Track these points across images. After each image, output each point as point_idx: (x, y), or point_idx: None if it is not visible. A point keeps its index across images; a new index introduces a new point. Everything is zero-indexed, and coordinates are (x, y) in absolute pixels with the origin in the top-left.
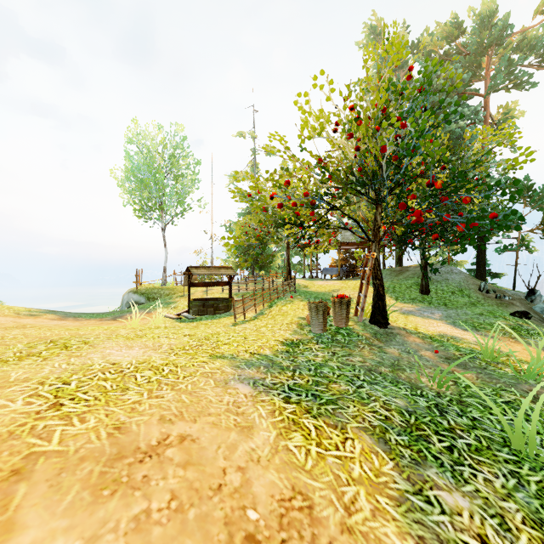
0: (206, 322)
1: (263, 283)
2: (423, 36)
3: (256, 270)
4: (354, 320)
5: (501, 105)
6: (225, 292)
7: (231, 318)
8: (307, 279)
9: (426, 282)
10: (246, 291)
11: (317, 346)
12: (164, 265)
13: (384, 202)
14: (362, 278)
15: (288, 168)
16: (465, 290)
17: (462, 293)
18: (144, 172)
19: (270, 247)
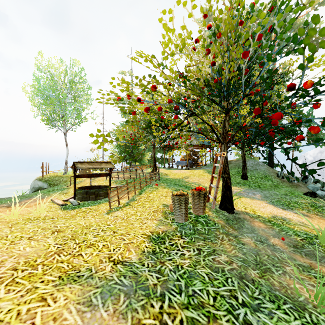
0: (85, 209)
1: (136, 173)
2: None
3: (133, 162)
4: (208, 206)
5: (281, 64)
6: (108, 180)
7: (108, 204)
8: (166, 168)
9: (245, 171)
10: (123, 179)
11: (182, 240)
12: (66, 159)
13: (237, 109)
14: (213, 172)
15: (154, 76)
16: (268, 176)
17: (267, 178)
18: (48, 92)
19: (142, 147)
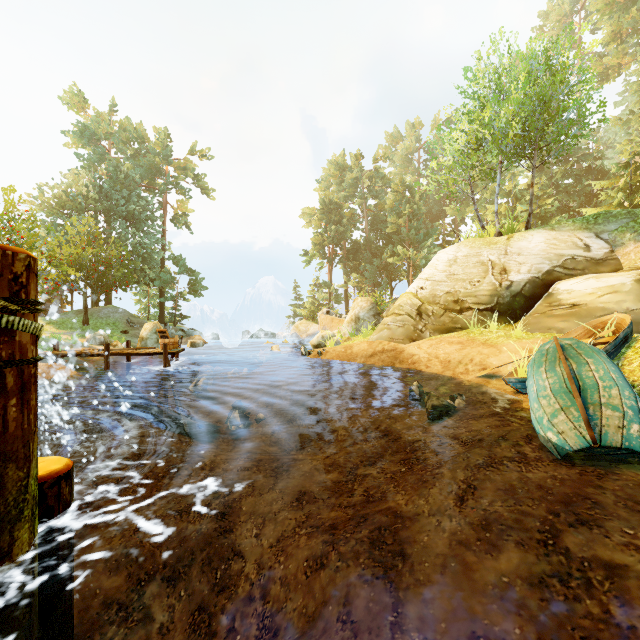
0: None
1: None
2: (119, 130)
3: None
4: None
5: (179, 200)
6: None
7: None
8: None
9: (86, 317)
10: None
11: None
12: None
13: None
14: None
15: None
16: (118, 323)
17: (114, 325)
18: None
19: None
